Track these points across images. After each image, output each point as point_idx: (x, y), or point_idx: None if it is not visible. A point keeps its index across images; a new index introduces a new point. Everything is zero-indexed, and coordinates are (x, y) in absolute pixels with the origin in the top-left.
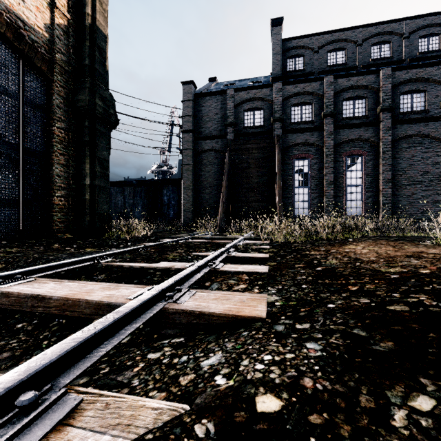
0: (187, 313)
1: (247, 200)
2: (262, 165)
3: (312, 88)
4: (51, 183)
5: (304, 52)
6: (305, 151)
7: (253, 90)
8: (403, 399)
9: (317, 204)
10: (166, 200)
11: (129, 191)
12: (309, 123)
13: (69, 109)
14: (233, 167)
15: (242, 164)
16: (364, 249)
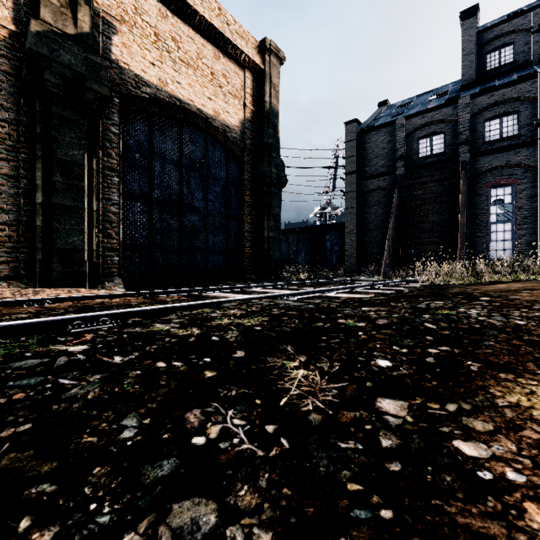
0: (330, 297)
1: (421, 243)
2: (441, 199)
3: (517, 92)
4: (242, 237)
5: (515, 37)
6: (506, 175)
7: (429, 113)
8: (377, 297)
9: (526, 243)
10: (329, 245)
11: (292, 238)
12: (512, 139)
13: (253, 180)
14: (403, 206)
15: (414, 201)
16: (506, 285)
